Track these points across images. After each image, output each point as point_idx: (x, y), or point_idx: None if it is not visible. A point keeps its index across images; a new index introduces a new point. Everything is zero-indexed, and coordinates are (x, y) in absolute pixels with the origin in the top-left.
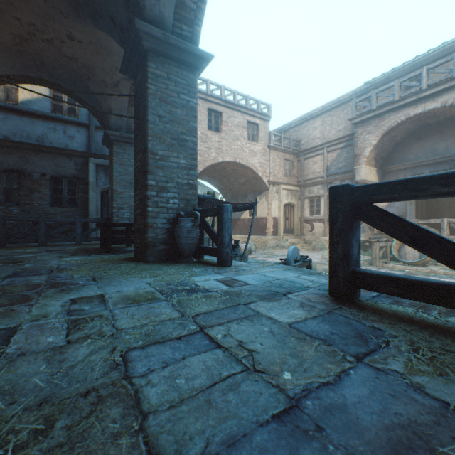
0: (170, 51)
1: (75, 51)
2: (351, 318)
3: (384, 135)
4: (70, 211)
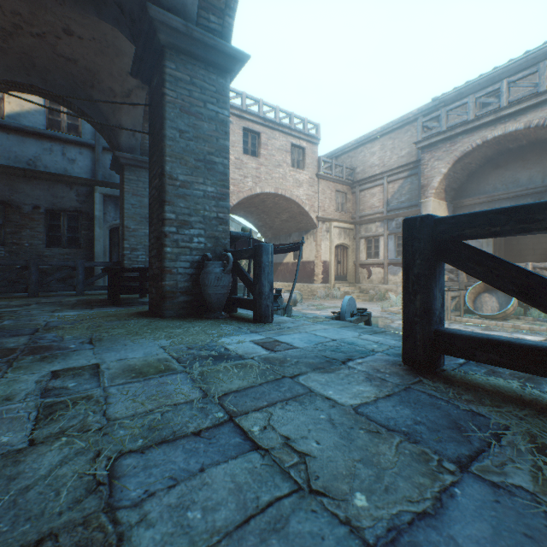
0: (194, 48)
1: (74, 50)
2: (438, 398)
3: (457, 162)
4: (70, 253)
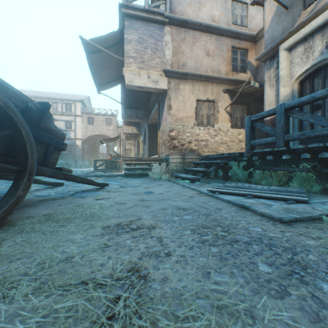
0: None
1: None
2: None
3: None
4: None
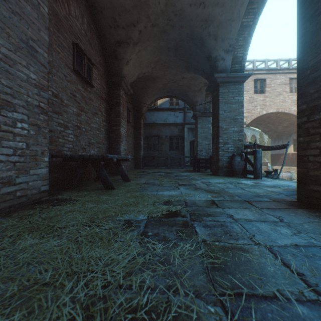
0: (229, 80)
1: (183, 82)
2: None
3: None
4: (176, 152)
